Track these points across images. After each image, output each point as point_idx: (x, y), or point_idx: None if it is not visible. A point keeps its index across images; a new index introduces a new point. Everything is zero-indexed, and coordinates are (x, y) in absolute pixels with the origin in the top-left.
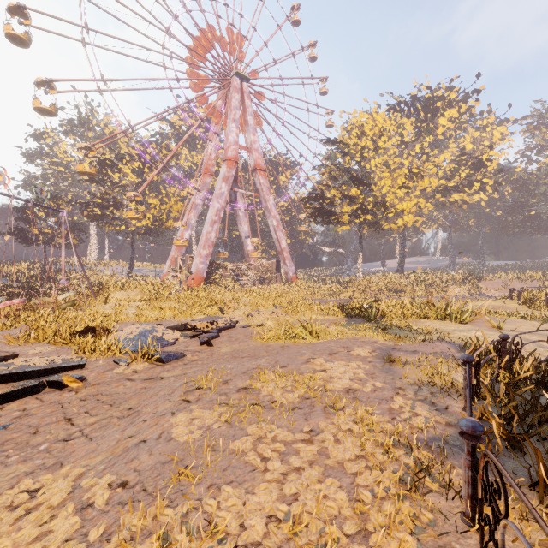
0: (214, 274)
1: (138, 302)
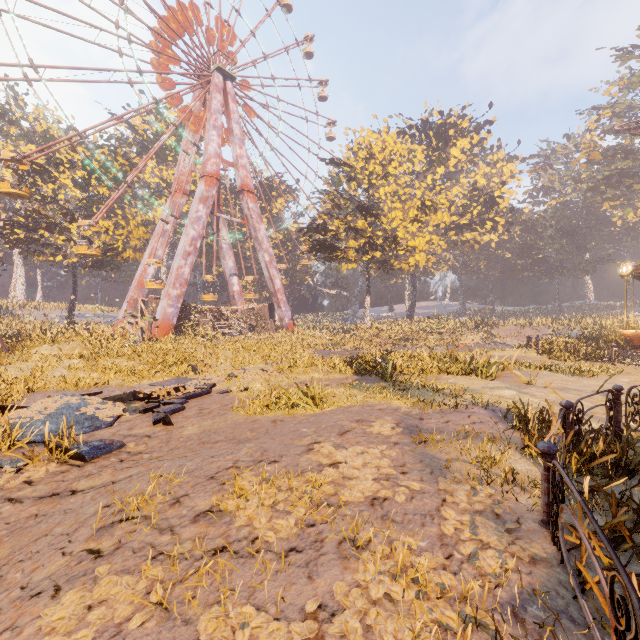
0: (188, 320)
1: (73, 360)
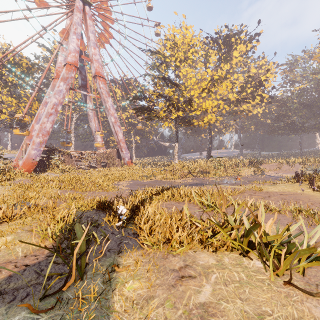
0: (54, 159)
1: None
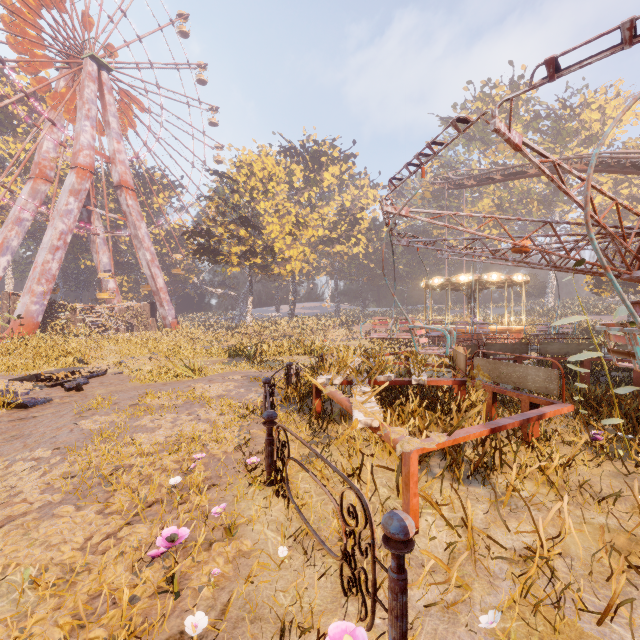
0: (55, 318)
1: None
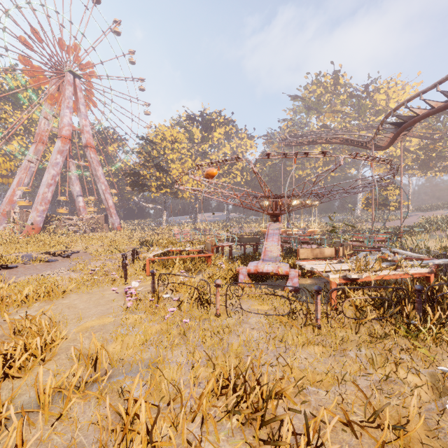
0: (49, 225)
1: None
